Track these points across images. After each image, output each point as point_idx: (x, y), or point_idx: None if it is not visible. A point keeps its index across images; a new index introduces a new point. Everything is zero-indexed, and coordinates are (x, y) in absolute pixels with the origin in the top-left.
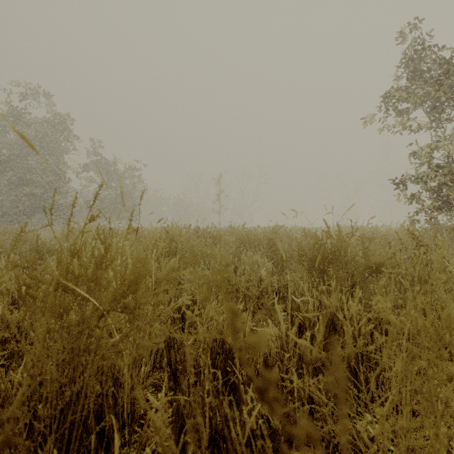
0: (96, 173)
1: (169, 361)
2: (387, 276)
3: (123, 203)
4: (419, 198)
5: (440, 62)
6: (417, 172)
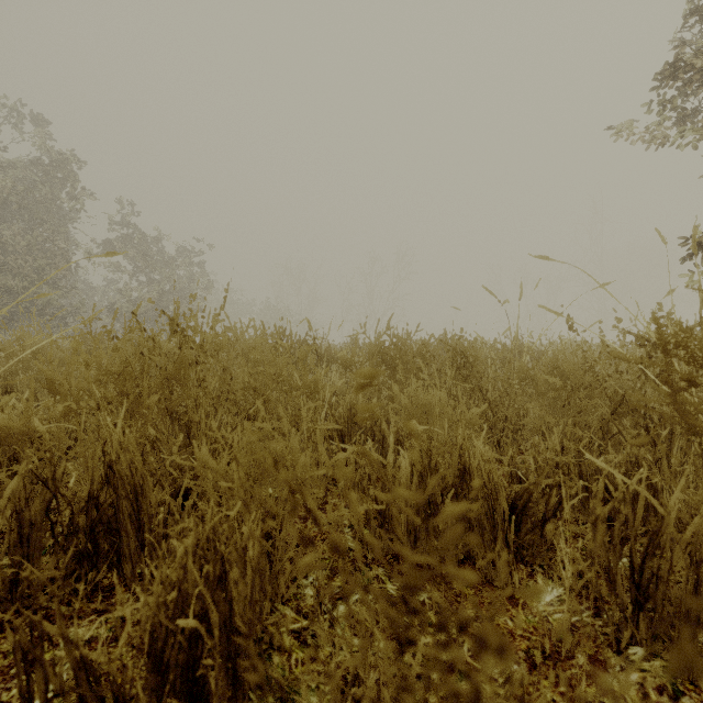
0: (126, 256)
1: None
2: None
3: None
4: None
5: None
6: None
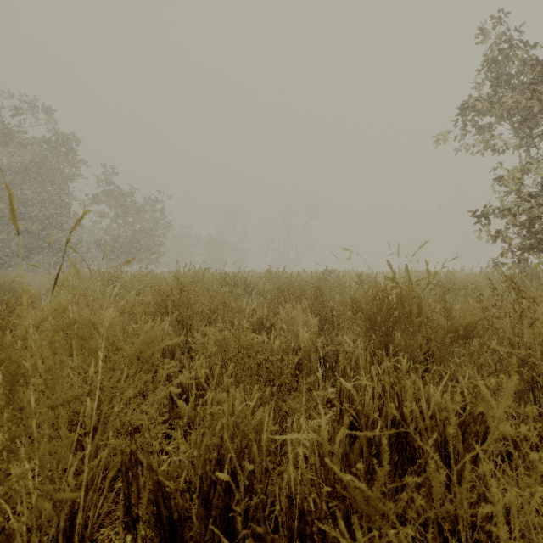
0: (109, 206)
1: (127, 501)
2: (477, 341)
3: (17, 227)
4: (505, 235)
5: (532, 63)
6: (502, 202)
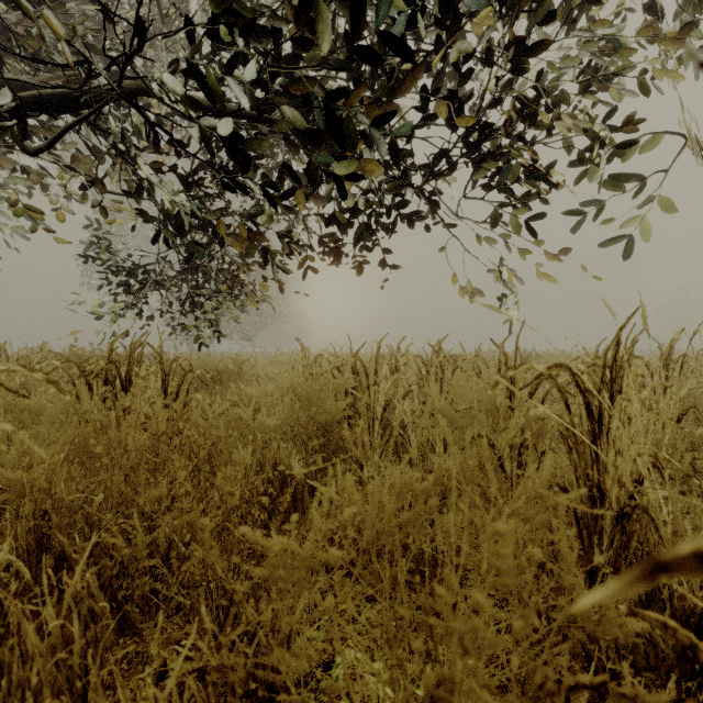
0: None
1: None
2: None
3: None
4: None
5: None
6: None
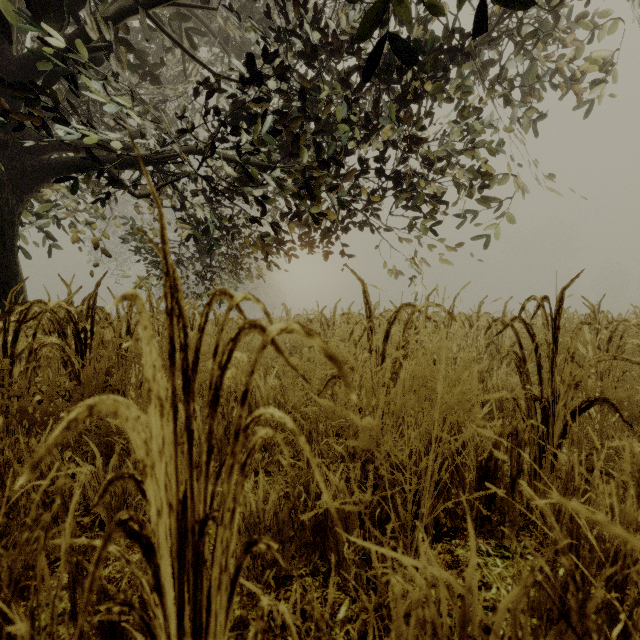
0: None
1: None
2: None
3: None
4: None
5: None
6: None
